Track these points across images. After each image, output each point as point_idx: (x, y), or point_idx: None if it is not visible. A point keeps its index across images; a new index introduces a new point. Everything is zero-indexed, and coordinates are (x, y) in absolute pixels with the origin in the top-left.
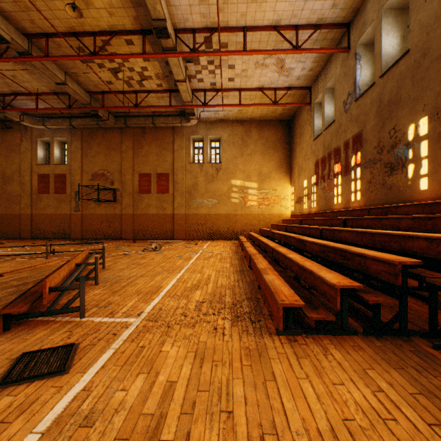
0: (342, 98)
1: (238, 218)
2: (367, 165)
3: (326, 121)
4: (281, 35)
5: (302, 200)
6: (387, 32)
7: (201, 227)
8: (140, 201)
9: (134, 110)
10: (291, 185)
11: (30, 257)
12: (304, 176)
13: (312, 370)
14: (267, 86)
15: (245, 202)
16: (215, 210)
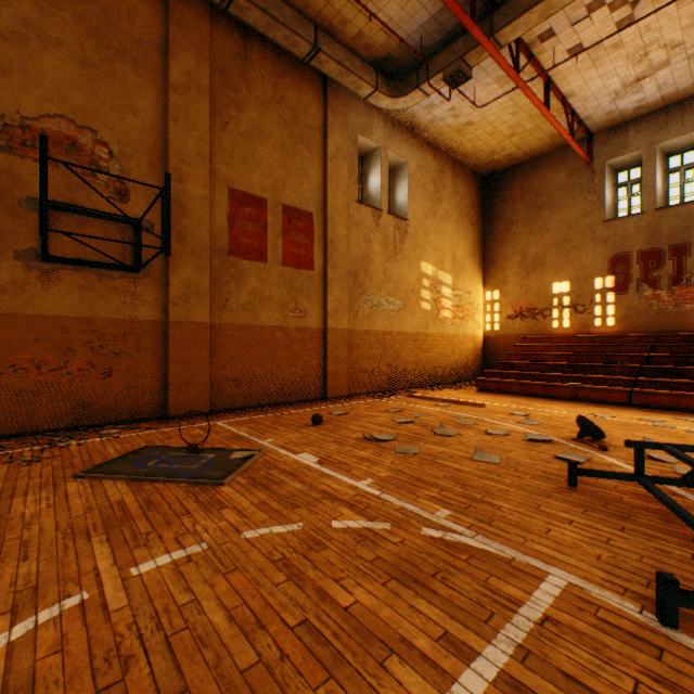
0: None
1: (429, 341)
2: None
3: (657, 196)
4: None
5: (548, 313)
6: None
7: (377, 362)
8: (232, 282)
9: None
10: (484, 287)
11: None
12: (559, 275)
13: None
14: (572, 100)
15: (438, 310)
16: (399, 324)
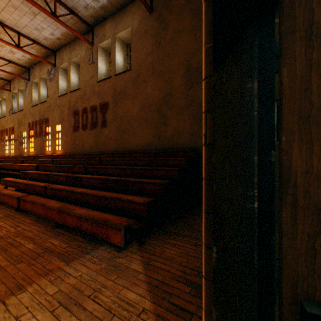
0: (9, 108)
1: None
2: (16, 140)
3: (4, 113)
4: None
5: None
6: (21, 97)
7: None
8: None
9: None
10: None
11: None
12: None
13: None
14: None
15: None
16: None
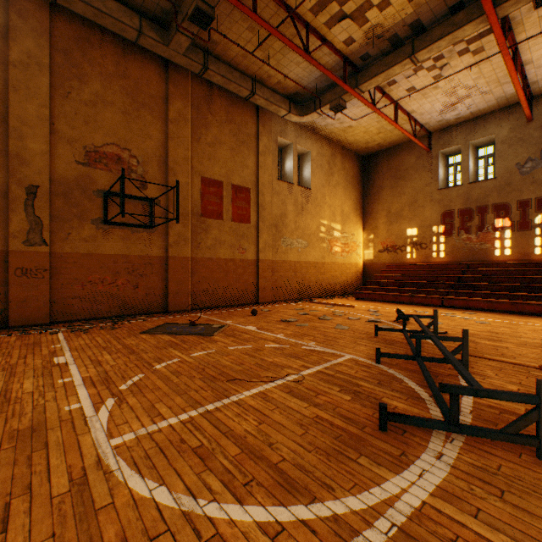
0: (513, 160)
1: (325, 267)
2: None
3: (469, 175)
4: (521, 78)
5: (404, 249)
6: None
7: (290, 280)
8: (203, 232)
9: (235, 49)
10: (363, 230)
11: (419, 384)
12: (411, 223)
13: None
14: (414, 115)
15: (331, 247)
16: (304, 256)
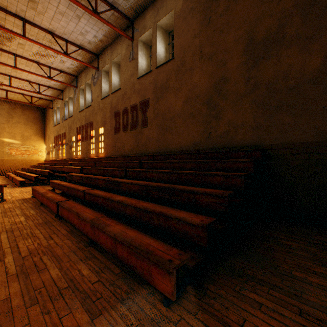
0: (62, 116)
1: (5, 162)
2: (67, 144)
3: (58, 121)
4: (31, 85)
5: (50, 153)
6: (71, 104)
7: None
8: None
9: None
10: (45, 144)
11: None
12: (51, 141)
13: (25, 188)
14: (27, 94)
15: (12, 152)
16: None
